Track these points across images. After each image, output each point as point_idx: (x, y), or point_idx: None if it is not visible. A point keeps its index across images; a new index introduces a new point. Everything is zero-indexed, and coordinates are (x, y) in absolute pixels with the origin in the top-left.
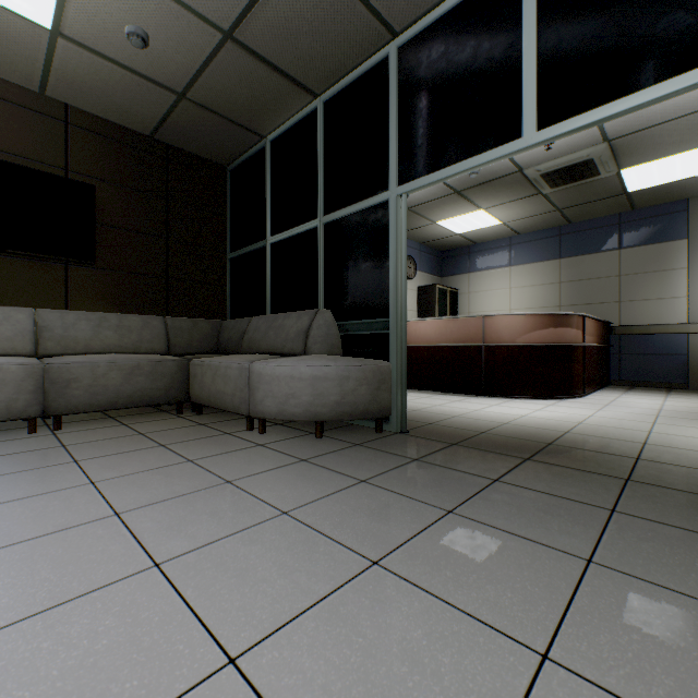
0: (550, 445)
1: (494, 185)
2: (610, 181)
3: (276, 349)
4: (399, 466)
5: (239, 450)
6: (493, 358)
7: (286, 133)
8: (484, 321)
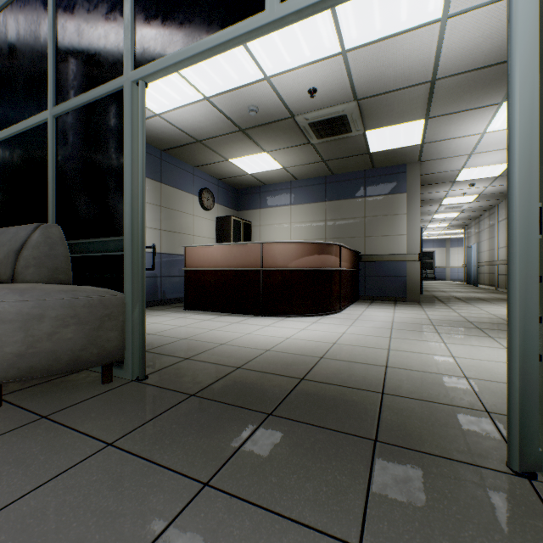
0: (302, 381)
1: (273, 129)
2: (359, 140)
3: None
4: (63, 471)
5: None
6: (270, 281)
7: (15, 2)
8: (263, 247)
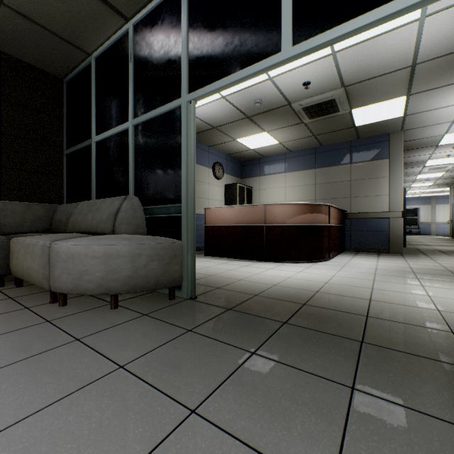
0: (304, 306)
1: (273, 114)
2: (345, 117)
3: (92, 229)
4: (170, 340)
5: (17, 330)
6: (271, 234)
7: (106, 51)
8: (265, 208)
